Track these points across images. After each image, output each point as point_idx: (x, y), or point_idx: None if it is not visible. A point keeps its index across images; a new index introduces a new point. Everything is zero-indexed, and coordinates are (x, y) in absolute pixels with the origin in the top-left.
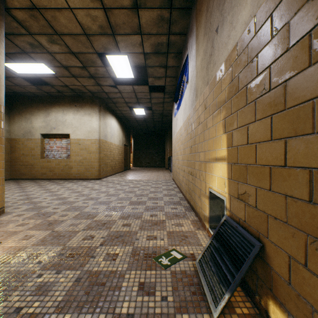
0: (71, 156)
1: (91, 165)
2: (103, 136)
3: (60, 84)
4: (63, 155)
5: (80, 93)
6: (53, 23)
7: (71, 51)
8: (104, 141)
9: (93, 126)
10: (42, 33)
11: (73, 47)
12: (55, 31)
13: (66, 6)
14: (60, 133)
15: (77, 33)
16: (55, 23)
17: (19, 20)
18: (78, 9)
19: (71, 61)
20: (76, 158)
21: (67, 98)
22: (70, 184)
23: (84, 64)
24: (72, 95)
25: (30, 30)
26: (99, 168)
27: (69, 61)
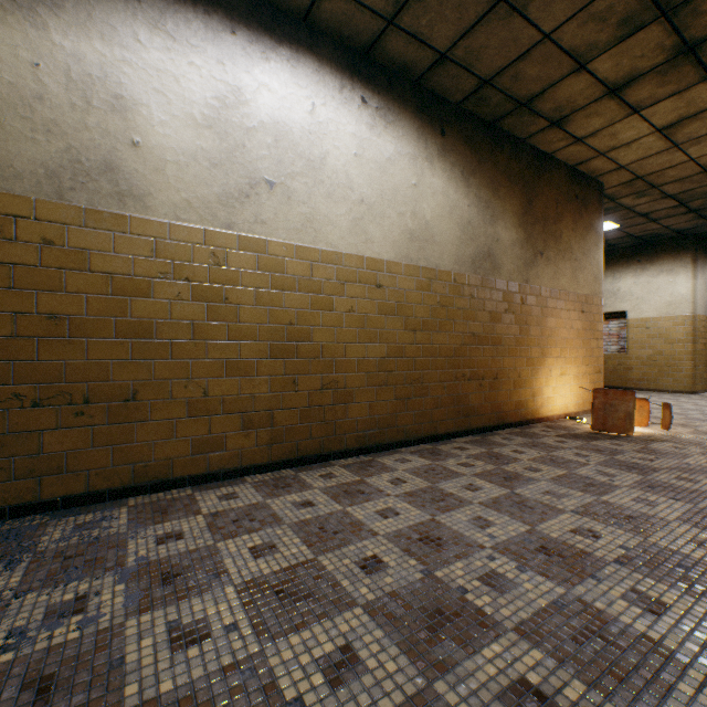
0: (628, 349)
1: (673, 365)
2: (700, 309)
3: (618, 236)
4: (610, 348)
5: (649, 238)
6: (654, 181)
7: (664, 196)
8: (702, 319)
9: (678, 293)
10: (630, 194)
11: (672, 191)
12: (651, 186)
13: (684, 161)
14: (607, 311)
15: (689, 175)
16: (656, 179)
17: (606, 194)
18: (704, 155)
19: (658, 206)
20: (638, 352)
21: (621, 252)
22: (637, 394)
23: (682, 201)
24: (631, 244)
25: (613, 198)
26: (691, 372)
27: (653, 207)
